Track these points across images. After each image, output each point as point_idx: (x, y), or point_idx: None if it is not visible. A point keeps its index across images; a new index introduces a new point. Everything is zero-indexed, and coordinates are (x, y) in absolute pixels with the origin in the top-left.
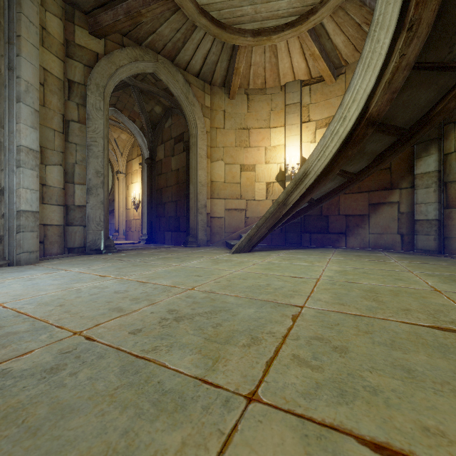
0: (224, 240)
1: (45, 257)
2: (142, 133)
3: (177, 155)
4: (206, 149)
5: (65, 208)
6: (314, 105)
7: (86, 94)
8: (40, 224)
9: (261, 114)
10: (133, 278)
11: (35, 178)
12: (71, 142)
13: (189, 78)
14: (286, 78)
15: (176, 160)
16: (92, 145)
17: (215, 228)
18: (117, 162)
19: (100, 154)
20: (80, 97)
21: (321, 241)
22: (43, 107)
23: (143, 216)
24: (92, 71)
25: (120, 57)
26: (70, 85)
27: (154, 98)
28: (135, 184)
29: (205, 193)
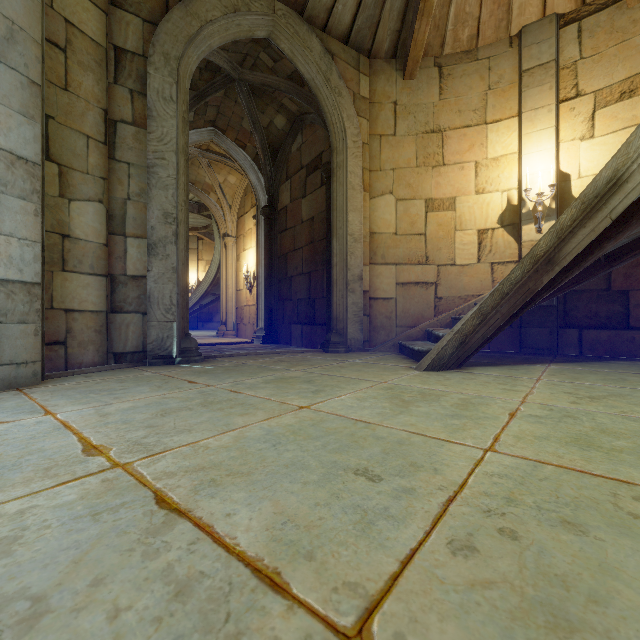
0: (396, 340)
1: (65, 371)
2: (257, 166)
3: (310, 194)
4: (361, 175)
5: (108, 280)
6: (590, 60)
7: (146, 72)
8: (58, 308)
9: (466, 99)
10: (155, 475)
11: (32, 216)
12: (120, 161)
13: (331, 46)
14: (525, 16)
15: (309, 203)
16: (156, 166)
17: (378, 318)
18: (225, 219)
19: (172, 181)
20: (137, 79)
21: (609, 345)
22: (64, 92)
23: (258, 300)
24: (158, 30)
25: (208, 5)
26: (119, 56)
27: (273, 101)
28: (249, 250)
29: (360, 254)
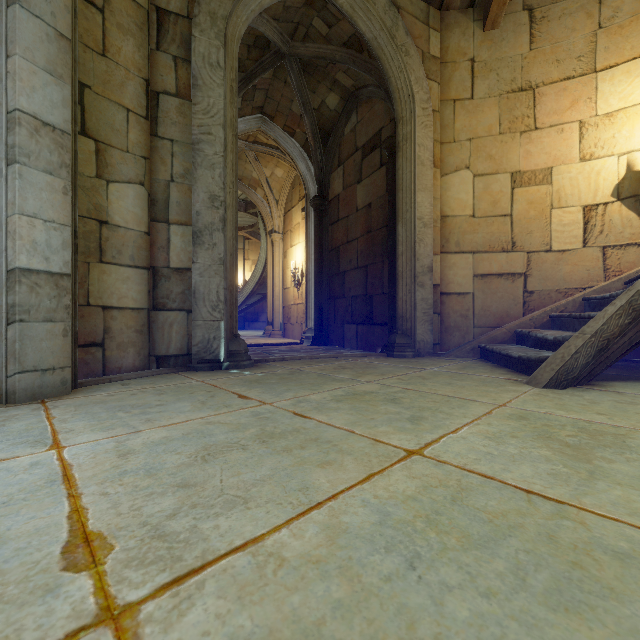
0: (476, 343)
1: (102, 377)
2: (306, 154)
3: (367, 178)
4: (432, 148)
5: (150, 274)
6: None
7: (191, 35)
8: (95, 305)
9: (567, 45)
10: None
11: (60, 195)
12: (163, 138)
13: None
14: None
15: (365, 188)
16: (202, 142)
17: (451, 317)
18: (271, 215)
19: (219, 160)
20: (181, 44)
21: None
22: (101, 59)
23: (308, 298)
24: None
25: None
26: (161, 18)
27: (325, 78)
28: (296, 246)
29: (430, 241)
